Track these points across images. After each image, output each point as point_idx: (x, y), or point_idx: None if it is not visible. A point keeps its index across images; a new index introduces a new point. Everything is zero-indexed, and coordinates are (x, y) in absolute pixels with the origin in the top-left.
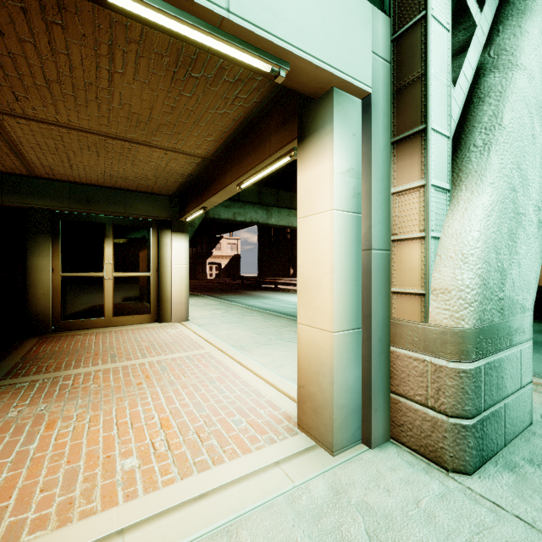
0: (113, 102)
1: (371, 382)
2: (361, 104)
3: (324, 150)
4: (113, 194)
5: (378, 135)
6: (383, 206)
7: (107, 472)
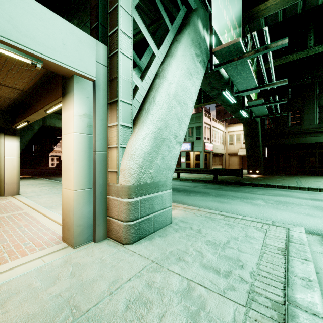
0: None
1: (95, 212)
2: (92, 84)
3: (71, 103)
4: None
5: (100, 99)
6: (103, 132)
7: None
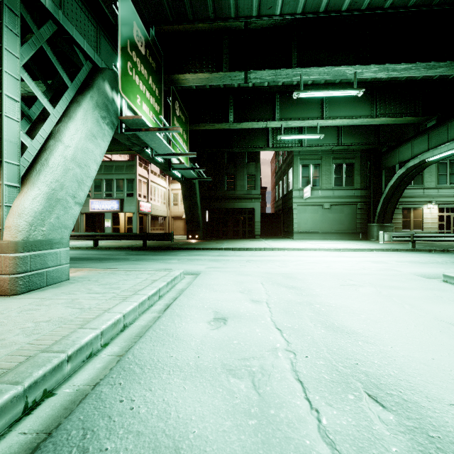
0: None
1: None
2: None
3: None
4: None
5: None
6: None
7: None
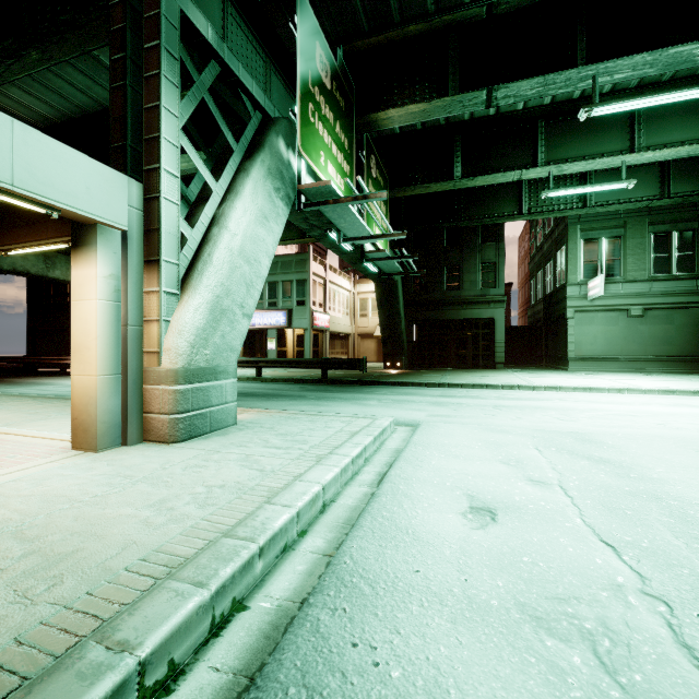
0: None
1: (127, 406)
2: (121, 234)
3: (92, 260)
4: None
5: (133, 256)
6: (137, 299)
7: None
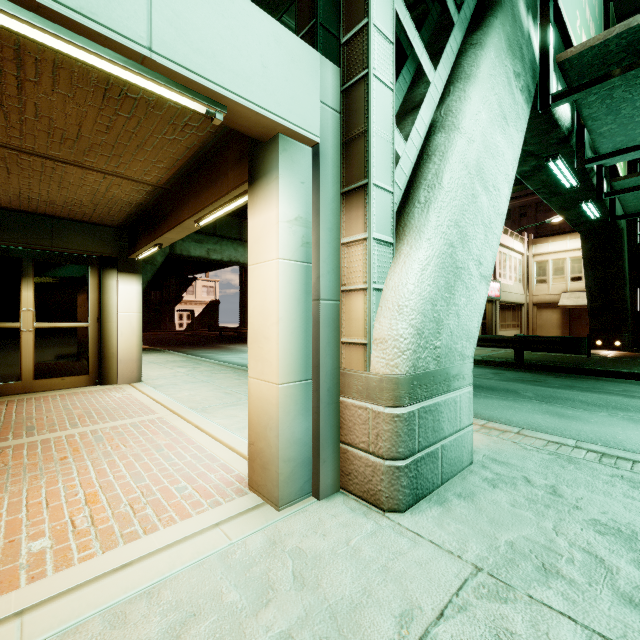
0: (25, 112)
1: (319, 433)
2: (310, 152)
3: (271, 196)
4: (35, 221)
5: (326, 185)
6: (332, 256)
7: (7, 558)
